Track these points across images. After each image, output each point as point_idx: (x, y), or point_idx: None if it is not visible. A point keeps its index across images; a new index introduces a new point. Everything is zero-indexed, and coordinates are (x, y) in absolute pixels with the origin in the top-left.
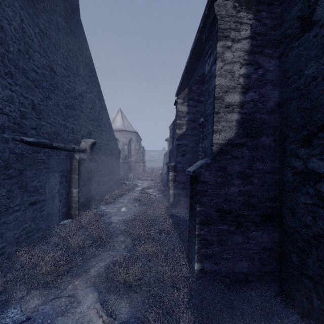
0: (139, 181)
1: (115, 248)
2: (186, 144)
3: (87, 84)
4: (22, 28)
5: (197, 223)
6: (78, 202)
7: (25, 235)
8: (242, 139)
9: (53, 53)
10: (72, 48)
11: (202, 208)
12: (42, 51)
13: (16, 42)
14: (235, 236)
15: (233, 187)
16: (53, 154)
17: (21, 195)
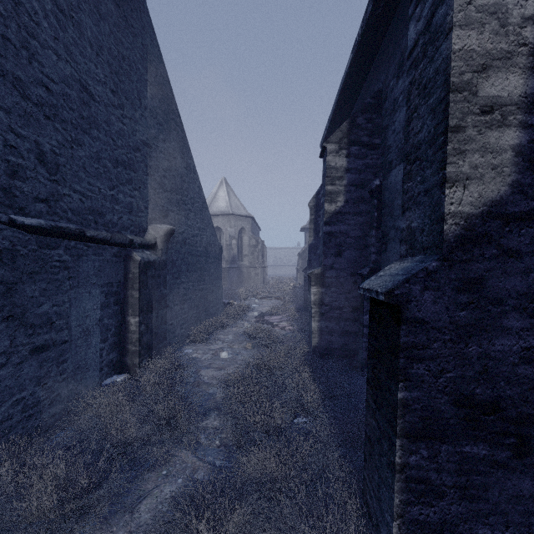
0: (255, 301)
1: (200, 445)
2: (344, 231)
3: (159, 125)
4: None
5: (398, 434)
6: (139, 342)
7: (21, 413)
8: (532, 202)
9: (88, 59)
10: (129, 56)
11: (412, 393)
12: (61, 49)
13: None
14: (510, 477)
15: (504, 338)
16: (89, 251)
17: (11, 333)
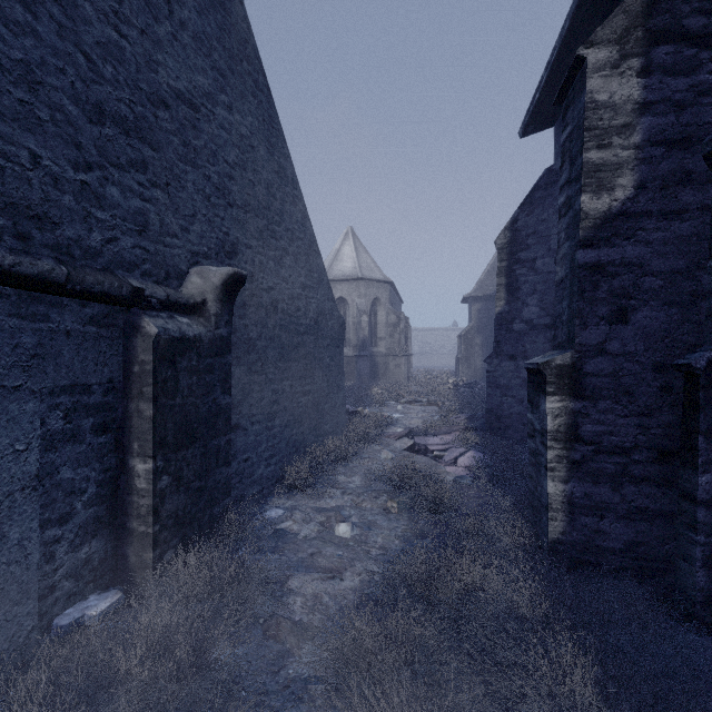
0: (398, 407)
1: None
2: (636, 259)
3: (217, 74)
4: None
5: None
6: (155, 516)
7: None
8: None
9: None
10: None
11: None
12: None
13: None
14: None
15: None
16: None
17: None
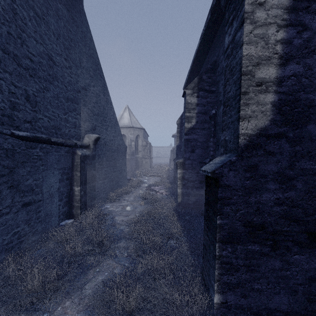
0: (146, 178)
1: (116, 256)
2: (196, 138)
3: (91, 77)
4: (13, 9)
5: (217, 241)
6: (80, 201)
7: (17, 240)
8: (280, 129)
9: (52, 42)
10: (74, 38)
11: (224, 221)
12: (38, 37)
13: (5, 24)
14: (270, 260)
15: (267, 193)
16: (52, 150)
17: (12, 195)
